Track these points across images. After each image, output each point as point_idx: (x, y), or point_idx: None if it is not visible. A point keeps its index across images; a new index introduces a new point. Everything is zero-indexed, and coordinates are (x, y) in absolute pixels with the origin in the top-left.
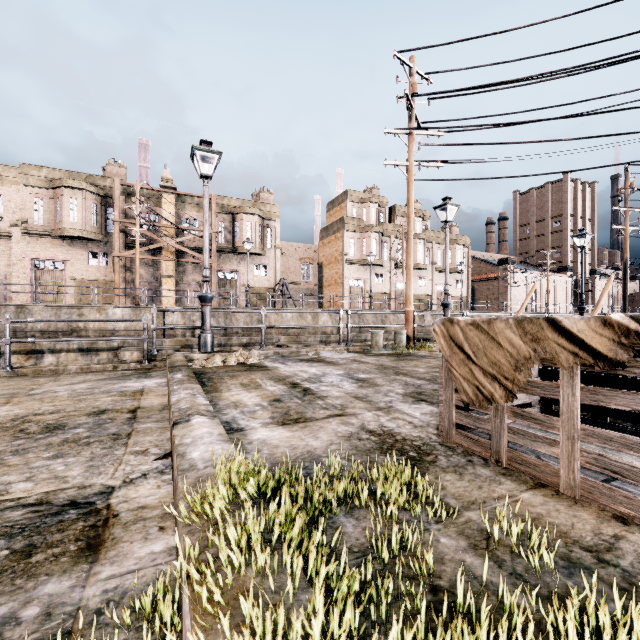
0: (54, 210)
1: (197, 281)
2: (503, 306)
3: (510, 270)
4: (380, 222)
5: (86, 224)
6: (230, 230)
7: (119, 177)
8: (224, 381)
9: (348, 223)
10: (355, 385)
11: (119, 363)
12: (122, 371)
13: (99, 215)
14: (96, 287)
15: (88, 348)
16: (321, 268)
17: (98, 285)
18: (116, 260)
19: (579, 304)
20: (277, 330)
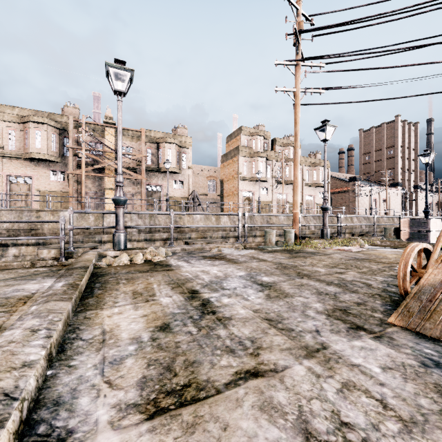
0: (24, 139)
1: (131, 192)
2: (355, 211)
3: (358, 185)
4: (265, 150)
5: (47, 149)
6: (155, 155)
7: (73, 115)
8: (117, 287)
9: (242, 150)
10: (261, 294)
11: (37, 260)
12: (37, 268)
13: (58, 143)
14: (50, 196)
15: (43, 242)
16: (222, 183)
17: (57, 195)
18: (70, 176)
19: (424, 208)
20: (189, 228)
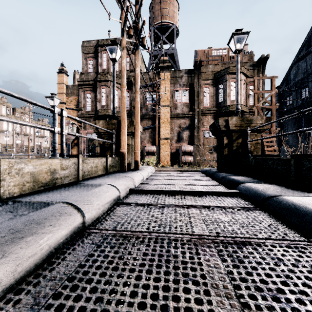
0: None
1: None
2: None
3: None
4: (7, 114)
5: None
6: None
7: None
8: None
9: None
10: None
11: None
12: None
13: None
14: None
15: None
16: None
17: None
18: None
19: None
20: None
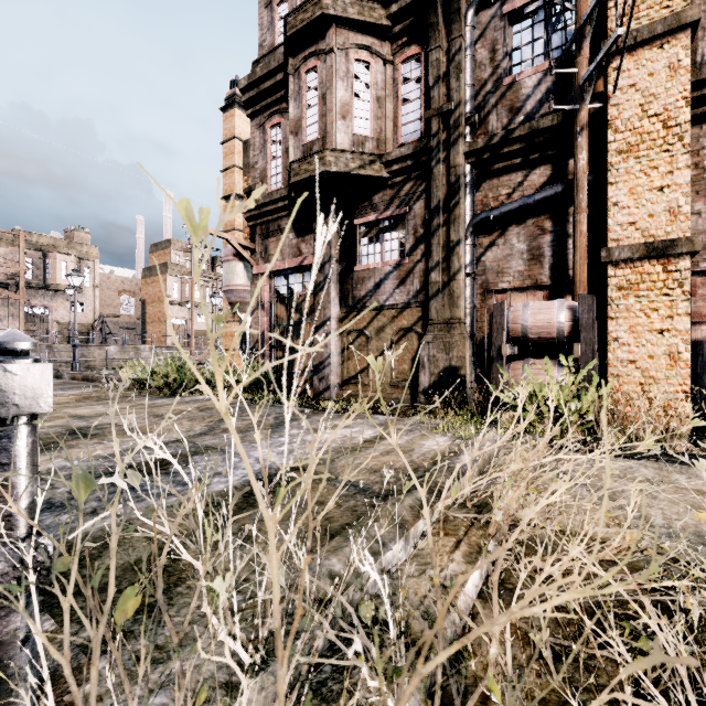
0: None
1: None
2: None
3: None
4: (203, 270)
5: None
6: (40, 267)
7: None
8: None
9: (172, 269)
10: None
11: None
12: None
13: None
14: None
15: None
16: (144, 305)
17: None
18: None
19: None
20: (101, 363)
